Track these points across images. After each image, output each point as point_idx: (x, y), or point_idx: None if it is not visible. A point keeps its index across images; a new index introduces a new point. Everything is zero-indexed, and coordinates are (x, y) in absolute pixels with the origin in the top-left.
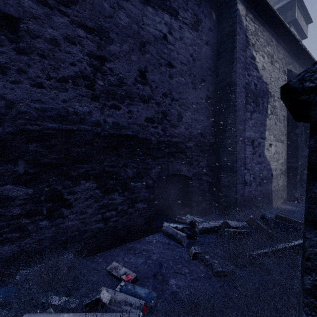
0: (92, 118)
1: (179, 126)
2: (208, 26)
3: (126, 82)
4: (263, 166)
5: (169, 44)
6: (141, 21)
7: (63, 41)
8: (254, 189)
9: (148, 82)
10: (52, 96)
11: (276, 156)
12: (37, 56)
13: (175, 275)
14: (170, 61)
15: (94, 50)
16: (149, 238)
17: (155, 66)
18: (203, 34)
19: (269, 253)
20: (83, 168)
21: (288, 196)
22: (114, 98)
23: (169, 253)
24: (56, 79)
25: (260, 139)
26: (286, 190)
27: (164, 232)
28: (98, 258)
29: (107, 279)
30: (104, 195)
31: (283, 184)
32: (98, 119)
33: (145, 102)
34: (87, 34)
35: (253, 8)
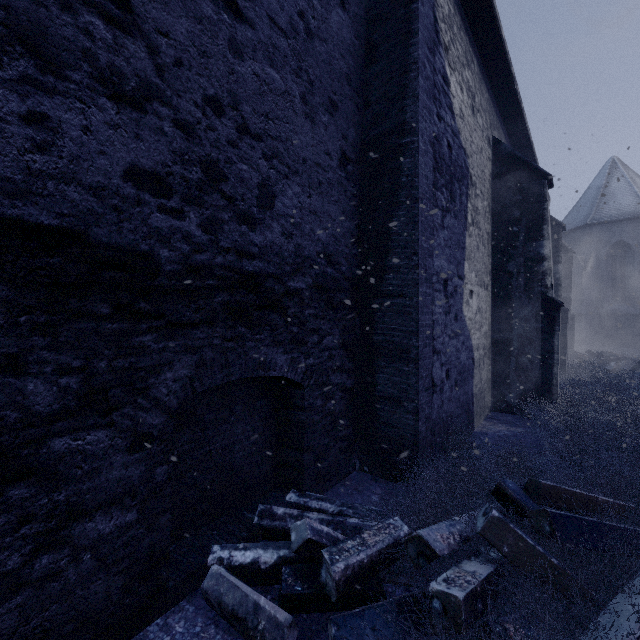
0: None
1: (265, 222)
2: None
3: None
4: (461, 341)
5: None
6: None
7: None
8: (448, 398)
9: (143, 30)
10: None
11: (478, 319)
12: None
13: None
14: None
15: None
16: None
17: None
18: None
19: None
20: None
21: (494, 402)
22: None
23: None
24: None
25: (456, 278)
26: (491, 390)
27: (208, 598)
28: None
29: None
30: None
31: (487, 376)
32: None
33: (128, 102)
34: None
35: None
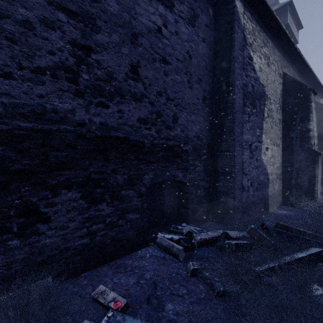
0: (75, 117)
1: (175, 127)
2: (205, 22)
3: (116, 77)
4: (260, 170)
5: (164, 38)
6: (133, 10)
7: (39, 25)
8: (252, 194)
9: (141, 79)
10: (25, 90)
11: (272, 160)
12: (5, 40)
13: (172, 297)
14: (165, 57)
15: (77, 38)
16: (142, 252)
17: (149, 61)
18: (200, 31)
19: (274, 269)
20: (64, 175)
21: (283, 201)
22: (101, 94)
23: (164, 270)
24: (30, 69)
25: (257, 142)
26: (281, 195)
27: (158, 244)
28: (83, 279)
29: (92, 307)
30: (89, 206)
31: (279, 188)
32: (83, 118)
33: (138, 100)
34: (70, 19)
35: (251, 6)
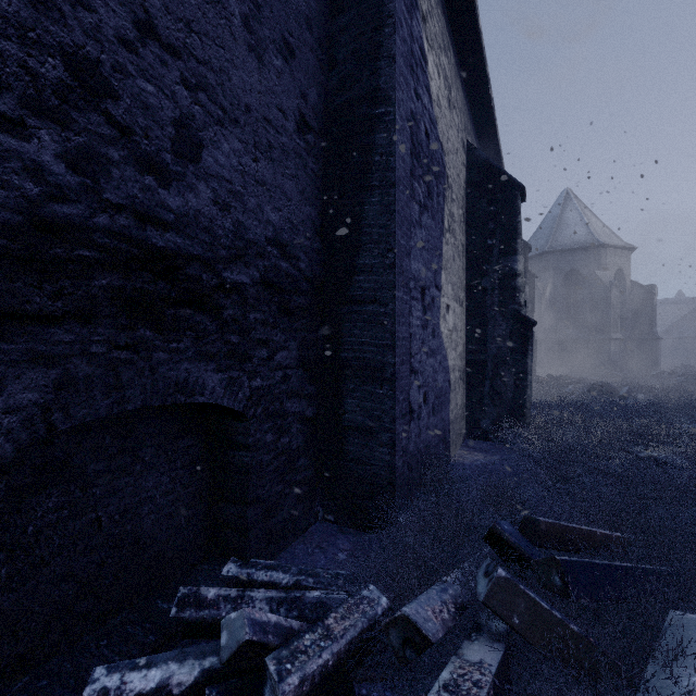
0: None
1: (186, 179)
2: None
3: None
4: (438, 360)
5: None
6: None
7: None
8: (426, 426)
9: None
10: None
11: (454, 337)
12: None
13: None
14: None
15: None
16: None
17: None
18: None
19: None
20: None
21: (468, 429)
22: None
23: None
24: None
25: (434, 288)
26: (465, 416)
27: None
28: None
29: None
30: None
31: (462, 401)
32: None
33: None
34: None
35: None
